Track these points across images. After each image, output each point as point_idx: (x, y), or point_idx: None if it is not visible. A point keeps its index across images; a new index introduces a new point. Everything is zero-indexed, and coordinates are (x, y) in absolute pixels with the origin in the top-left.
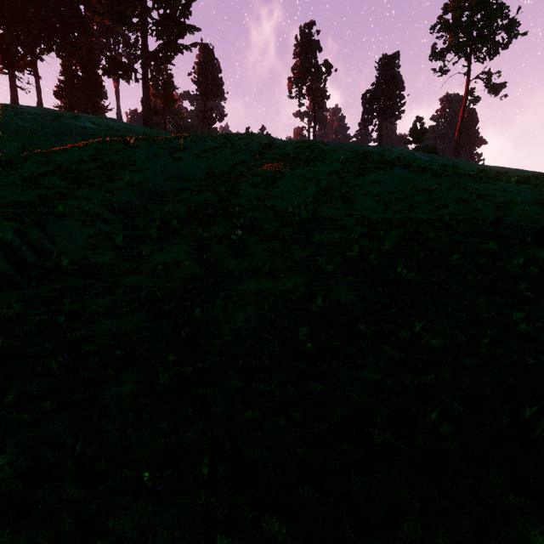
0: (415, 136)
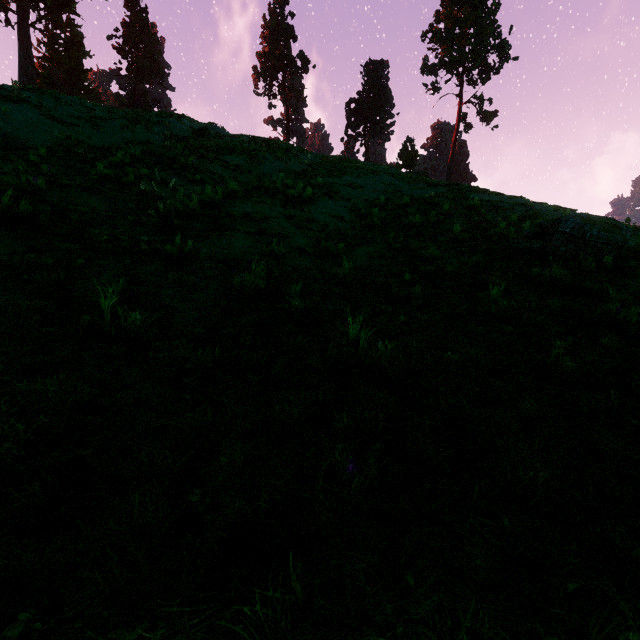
0: (405, 159)
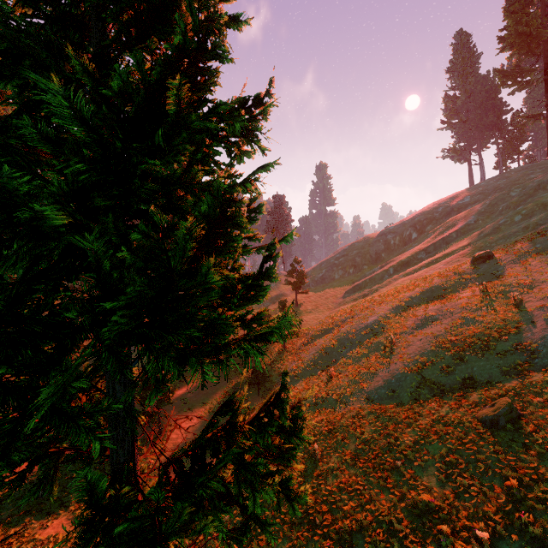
0: None
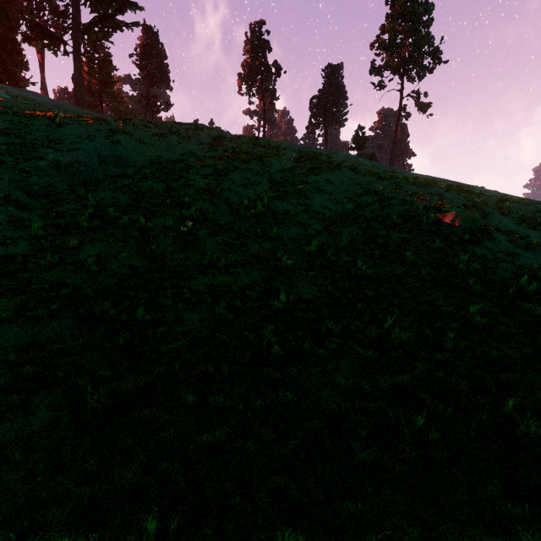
0: (357, 143)
